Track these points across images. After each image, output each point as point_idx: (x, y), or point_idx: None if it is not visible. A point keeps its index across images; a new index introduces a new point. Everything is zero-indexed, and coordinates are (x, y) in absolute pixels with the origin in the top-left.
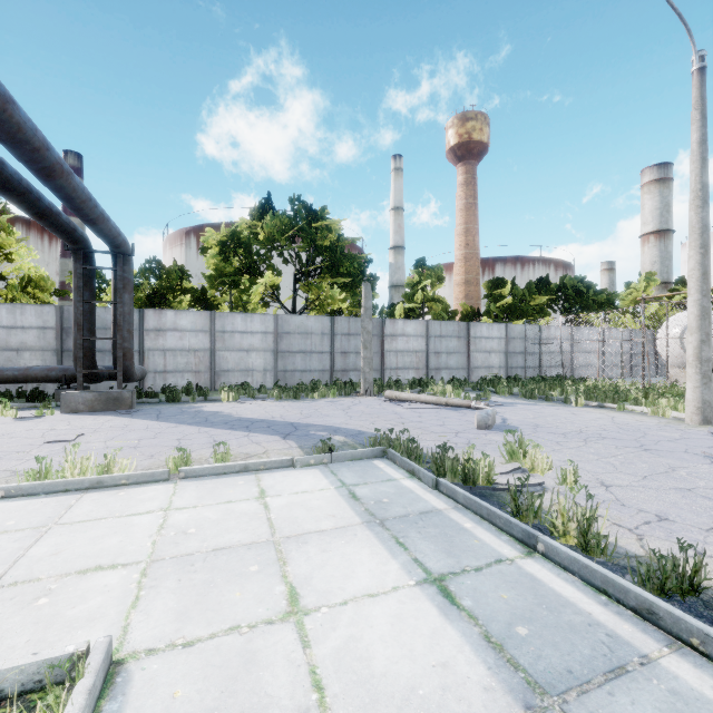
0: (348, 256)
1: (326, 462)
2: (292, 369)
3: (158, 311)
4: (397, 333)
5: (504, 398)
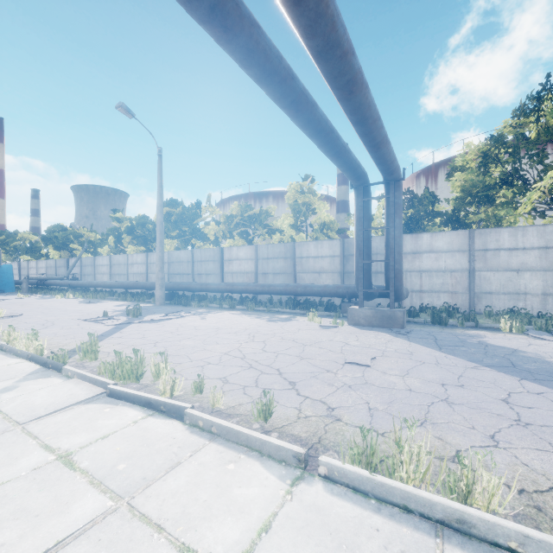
0: None
1: None
2: None
3: (414, 235)
4: None
5: None
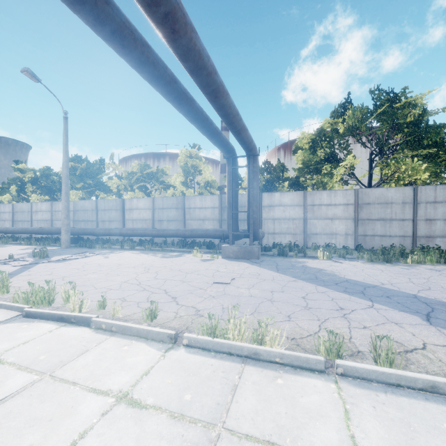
0: (432, 128)
1: None
2: (371, 234)
3: (270, 193)
4: None
5: None
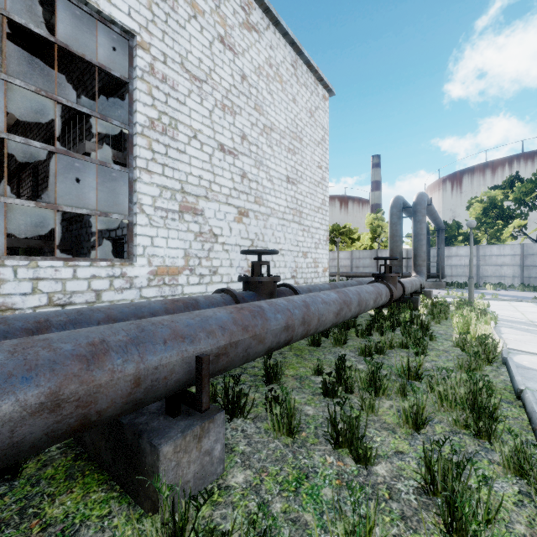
0: None
1: (536, 302)
2: (535, 276)
3: (448, 247)
4: None
5: None
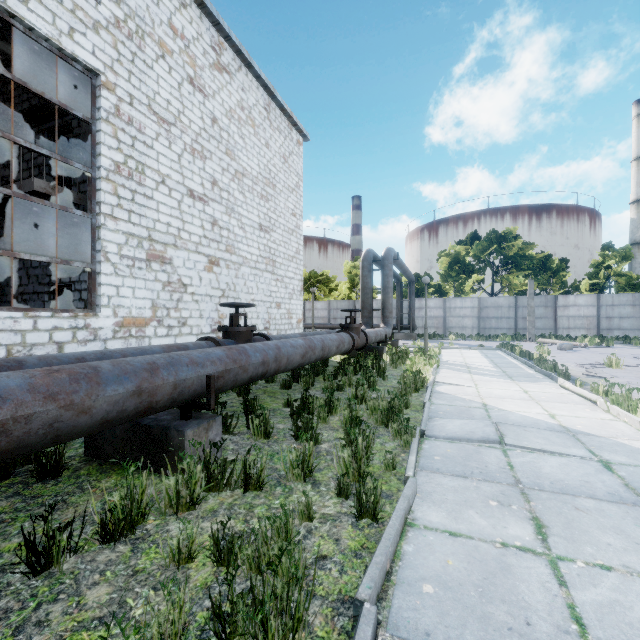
0: (528, 258)
1: (480, 349)
2: (489, 327)
3: (420, 299)
4: (568, 304)
5: (630, 346)
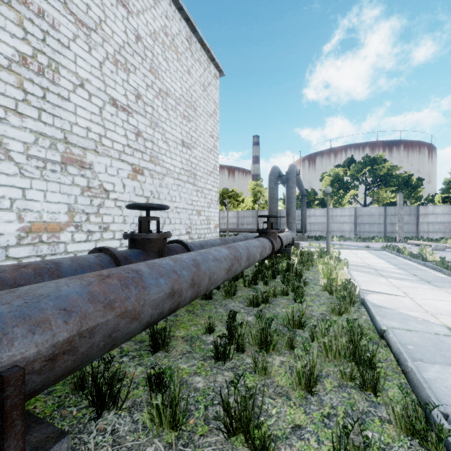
0: (395, 176)
1: (367, 250)
2: (363, 231)
3: (308, 209)
4: (428, 213)
5: None
